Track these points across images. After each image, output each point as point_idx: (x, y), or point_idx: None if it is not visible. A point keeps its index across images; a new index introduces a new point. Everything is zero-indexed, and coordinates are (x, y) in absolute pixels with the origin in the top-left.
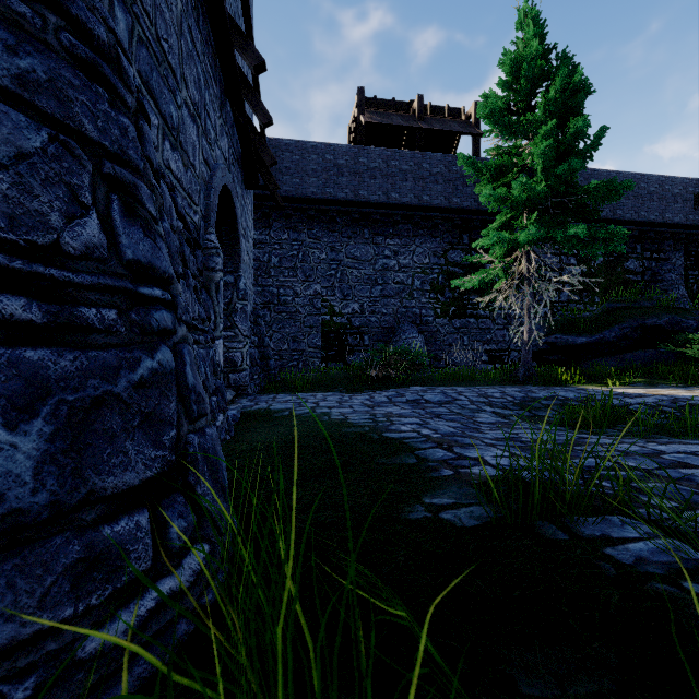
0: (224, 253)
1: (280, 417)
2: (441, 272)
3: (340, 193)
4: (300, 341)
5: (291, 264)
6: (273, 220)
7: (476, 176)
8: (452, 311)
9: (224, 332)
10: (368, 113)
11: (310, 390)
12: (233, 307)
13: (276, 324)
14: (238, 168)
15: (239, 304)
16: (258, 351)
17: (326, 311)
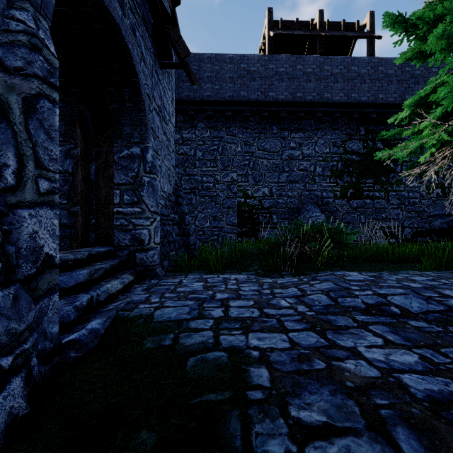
0: (129, 122)
1: (150, 355)
2: (340, 160)
3: (252, 95)
4: (220, 219)
5: (212, 157)
6: (198, 121)
7: (401, 40)
8: (350, 193)
9: (130, 208)
10: (276, 30)
11: (224, 268)
12: (139, 180)
13: (200, 206)
14: (146, 32)
15: (146, 177)
16: (178, 227)
17: (240, 195)
